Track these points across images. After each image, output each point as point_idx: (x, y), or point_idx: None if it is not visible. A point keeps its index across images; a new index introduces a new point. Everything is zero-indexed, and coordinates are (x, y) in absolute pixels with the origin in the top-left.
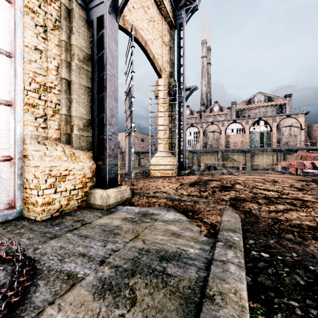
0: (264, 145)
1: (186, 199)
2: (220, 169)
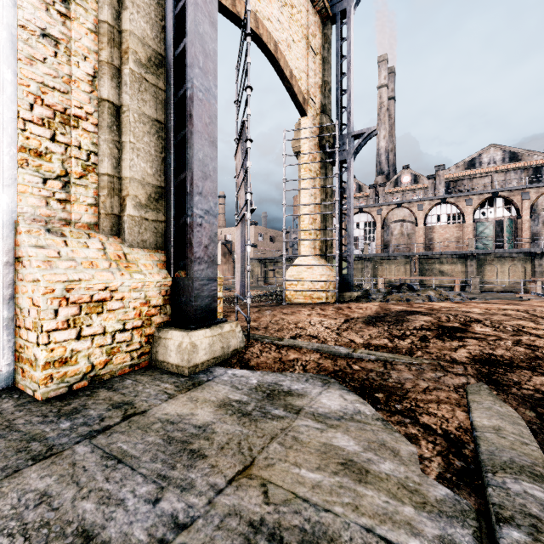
0: (506, 245)
1: (364, 357)
2: (422, 290)
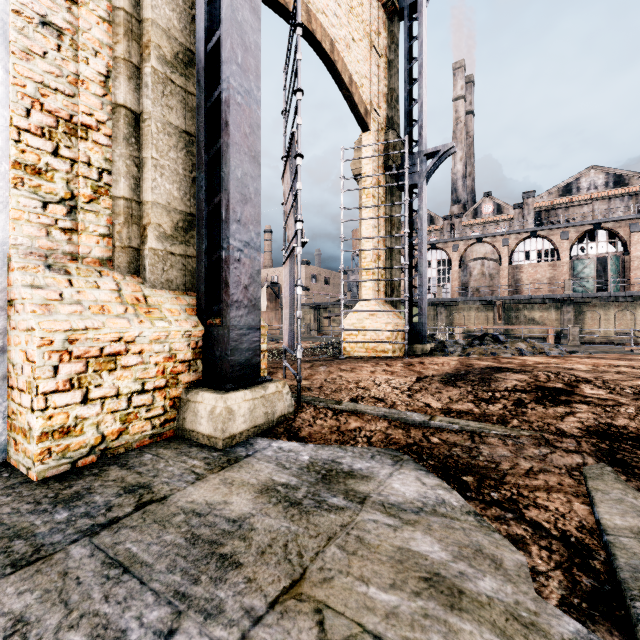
0: (611, 287)
1: (444, 426)
2: (510, 342)
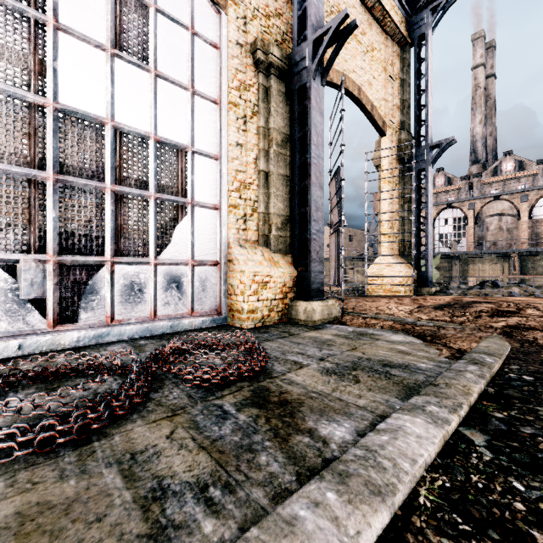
0: None
1: (425, 324)
2: (505, 287)
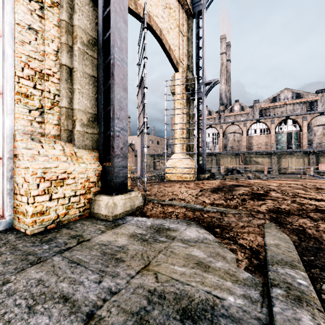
0: (293, 147)
1: (210, 210)
2: (245, 173)
